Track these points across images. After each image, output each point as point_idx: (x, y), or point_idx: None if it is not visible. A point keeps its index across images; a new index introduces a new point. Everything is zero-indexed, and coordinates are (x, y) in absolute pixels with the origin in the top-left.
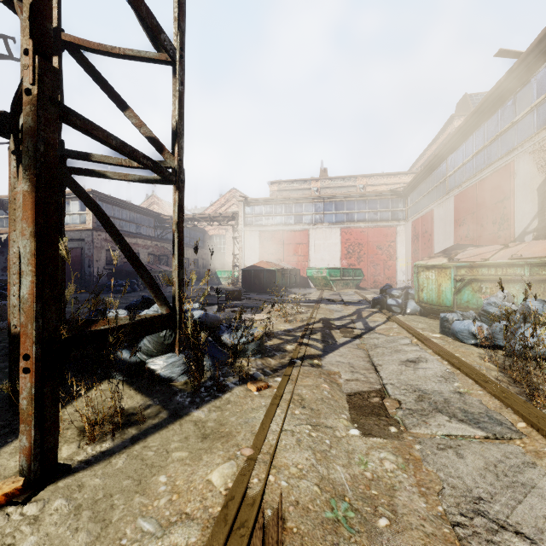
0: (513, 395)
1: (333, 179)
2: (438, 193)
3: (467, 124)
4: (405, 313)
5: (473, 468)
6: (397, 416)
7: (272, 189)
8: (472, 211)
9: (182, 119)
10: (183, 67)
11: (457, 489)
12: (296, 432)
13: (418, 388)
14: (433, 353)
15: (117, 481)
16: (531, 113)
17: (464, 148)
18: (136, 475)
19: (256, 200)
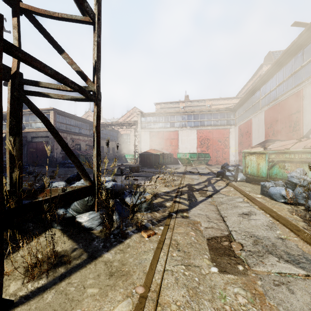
0: None
1: (192, 101)
2: (255, 109)
3: (273, 67)
4: (237, 180)
5: (303, 303)
6: (242, 256)
7: (157, 107)
8: (276, 119)
9: (99, 60)
10: (100, 26)
11: None
12: (174, 271)
13: (253, 234)
14: (259, 208)
15: None
16: None
17: (271, 82)
18: (60, 308)
19: (147, 113)
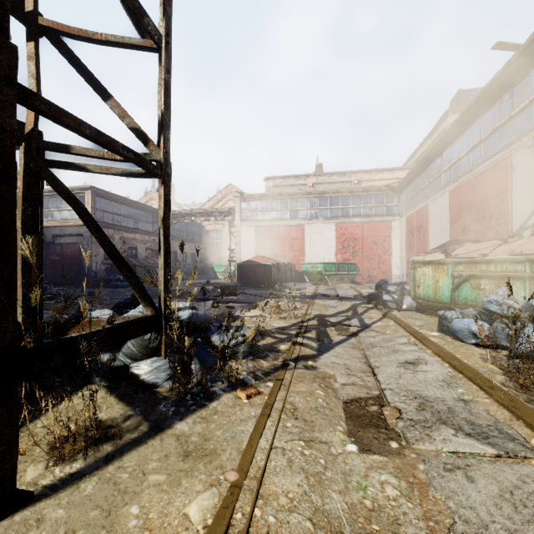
0: (523, 405)
1: (329, 175)
2: (434, 188)
3: (463, 118)
4: (401, 309)
5: (487, 496)
6: (398, 428)
7: (268, 185)
8: (468, 206)
9: (169, 110)
10: (170, 55)
11: (471, 524)
12: (287, 449)
13: (419, 394)
14: (433, 354)
15: (83, 512)
16: (529, 106)
17: (460, 143)
18: (106, 504)
19: (252, 195)
